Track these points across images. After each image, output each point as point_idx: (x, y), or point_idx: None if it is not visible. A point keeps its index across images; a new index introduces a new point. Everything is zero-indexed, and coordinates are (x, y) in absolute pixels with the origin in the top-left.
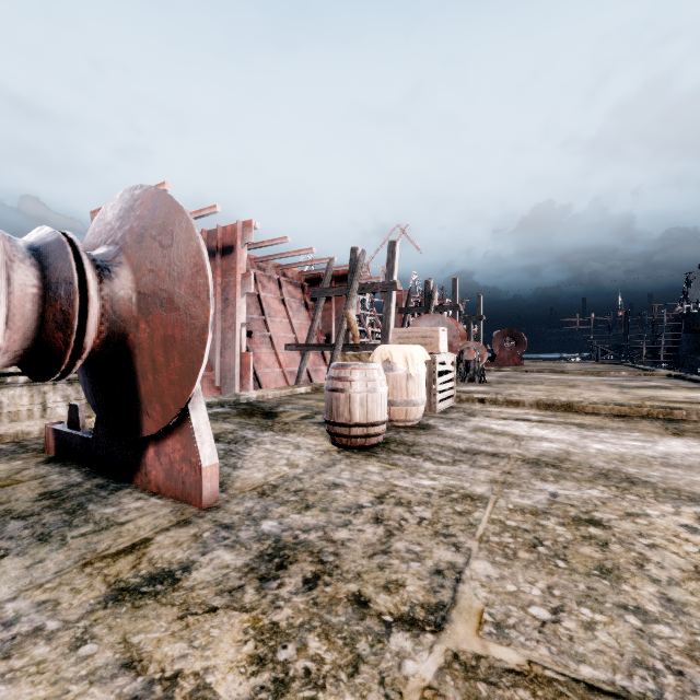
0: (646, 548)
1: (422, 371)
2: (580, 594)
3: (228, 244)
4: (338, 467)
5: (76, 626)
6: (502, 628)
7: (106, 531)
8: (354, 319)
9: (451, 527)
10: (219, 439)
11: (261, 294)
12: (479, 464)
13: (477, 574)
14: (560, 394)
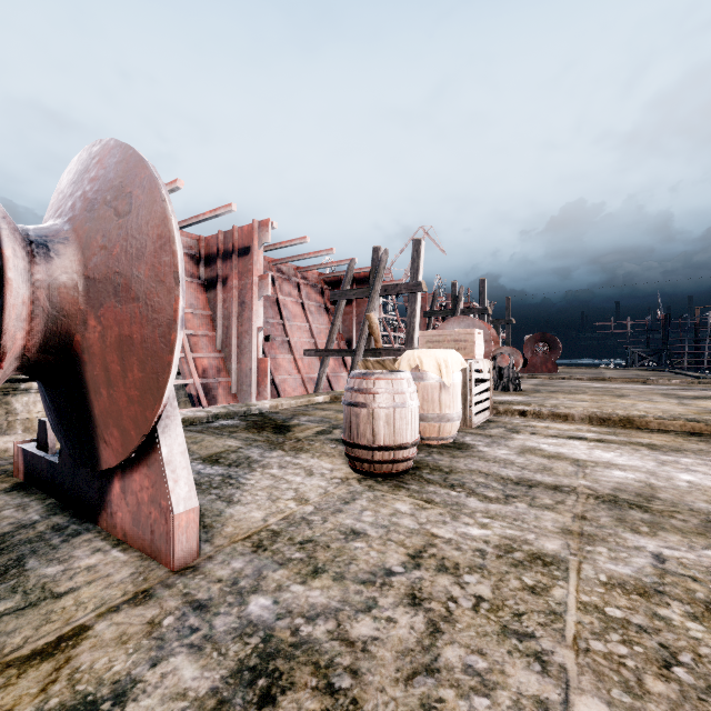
0: None
1: (458, 380)
2: None
3: (244, 245)
4: (358, 504)
5: None
6: None
7: (33, 609)
8: (377, 323)
9: (524, 618)
10: (219, 460)
11: (280, 298)
12: (540, 502)
13: None
14: (610, 405)
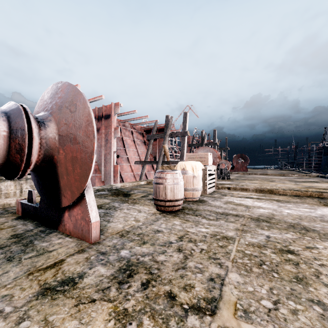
0: (319, 266)
1: (200, 174)
2: (287, 293)
3: (107, 114)
4: (159, 222)
5: (20, 310)
6: (247, 313)
7: (42, 255)
8: (167, 149)
9: (217, 254)
10: (101, 207)
11: (123, 137)
12: (229, 220)
13: (232, 281)
14: (266, 185)
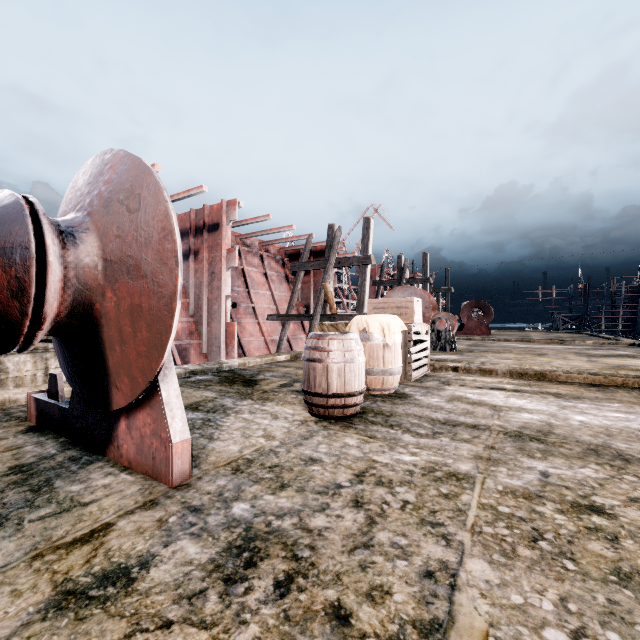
0: None
1: (399, 340)
2: (601, 610)
3: (214, 222)
4: (315, 439)
5: None
6: None
7: (67, 513)
8: (331, 291)
9: (438, 514)
10: (198, 407)
11: (245, 268)
12: (460, 437)
13: (474, 578)
14: (530, 362)
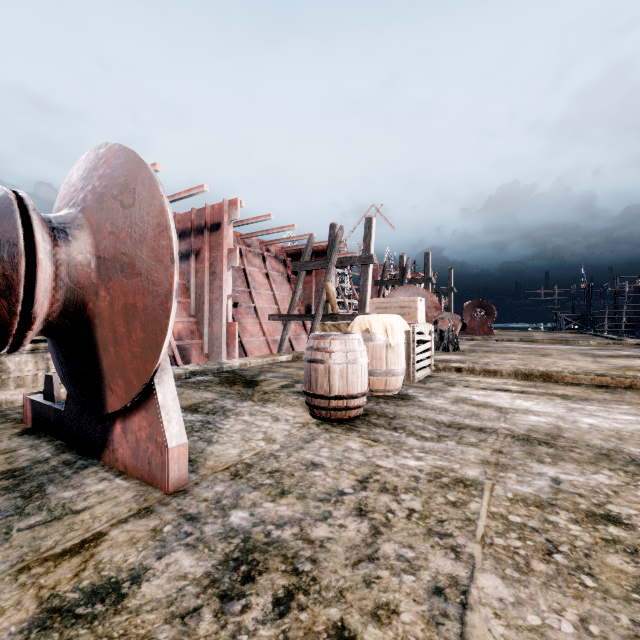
0: None
1: (402, 341)
2: (625, 633)
3: (215, 221)
4: (317, 443)
5: None
6: None
7: (58, 521)
8: (333, 291)
9: (445, 523)
10: (198, 409)
11: (247, 268)
12: (466, 440)
13: (487, 596)
14: (535, 363)
